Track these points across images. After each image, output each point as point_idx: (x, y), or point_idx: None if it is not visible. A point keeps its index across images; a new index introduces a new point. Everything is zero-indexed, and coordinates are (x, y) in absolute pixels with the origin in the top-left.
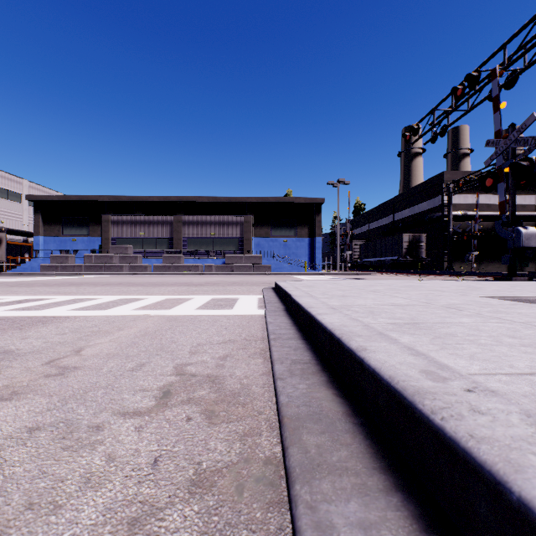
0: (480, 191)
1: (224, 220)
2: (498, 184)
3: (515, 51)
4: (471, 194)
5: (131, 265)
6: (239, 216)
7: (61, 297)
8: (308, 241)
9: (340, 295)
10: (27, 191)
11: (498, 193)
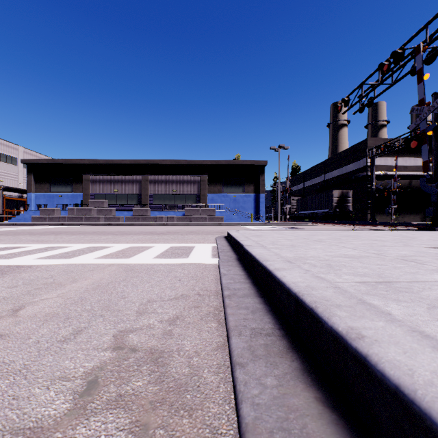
0: (398, 154)
1: (184, 179)
2: (422, 146)
3: (436, 30)
4: (391, 157)
5: (106, 217)
6: (197, 176)
7: (36, 245)
8: (254, 197)
9: (289, 245)
10: (22, 155)
11: (422, 154)
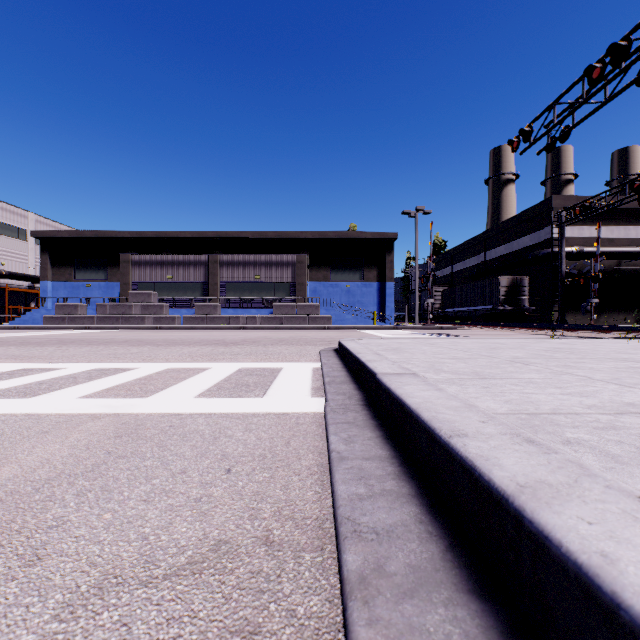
0: (599, 221)
1: (272, 260)
2: None
3: None
4: (588, 225)
5: (155, 317)
6: (291, 255)
7: (4, 366)
8: (377, 287)
9: (469, 372)
10: (33, 226)
11: None
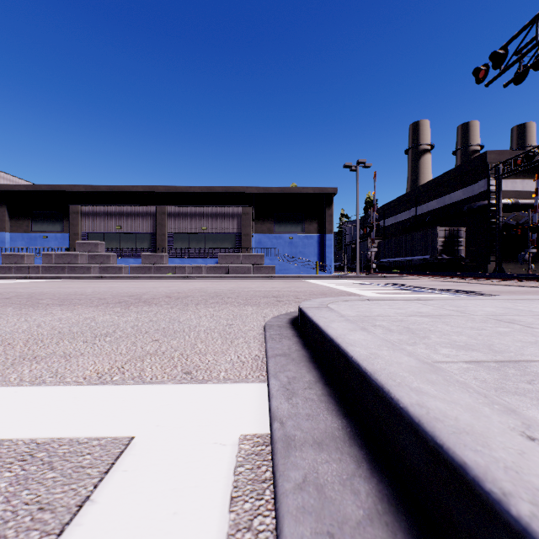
0: (531, 175)
1: (218, 212)
2: None
3: None
4: (521, 179)
5: (101, 266)
6: (237, 207)
7: None
8: (317, 238)
9: None
10: None
11: None
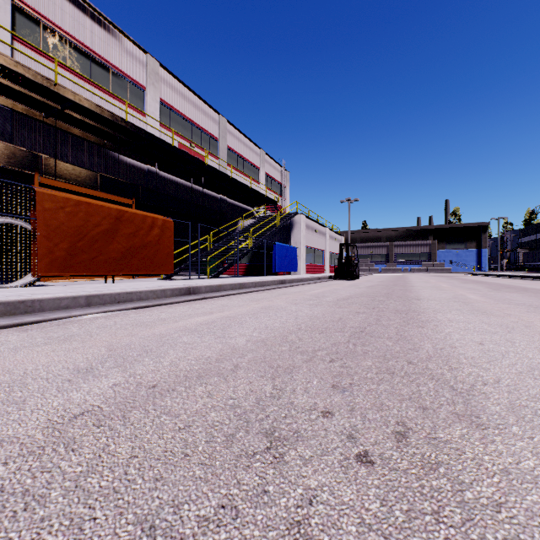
0: None
1: (419, 243)
2: None
3: None
4: None
5: (370, 268)
6: (428, 241)
7: None
8: (476, 251)
9: None
10: None
11: None
